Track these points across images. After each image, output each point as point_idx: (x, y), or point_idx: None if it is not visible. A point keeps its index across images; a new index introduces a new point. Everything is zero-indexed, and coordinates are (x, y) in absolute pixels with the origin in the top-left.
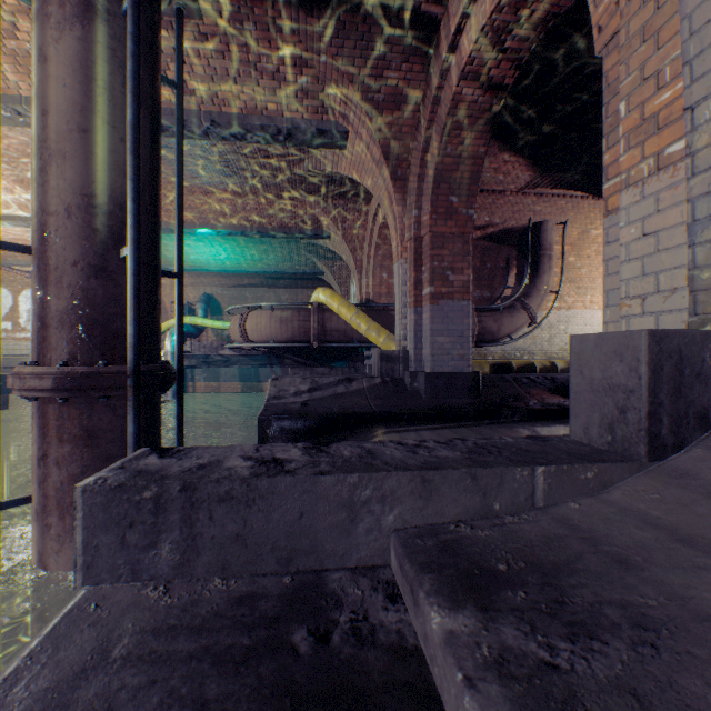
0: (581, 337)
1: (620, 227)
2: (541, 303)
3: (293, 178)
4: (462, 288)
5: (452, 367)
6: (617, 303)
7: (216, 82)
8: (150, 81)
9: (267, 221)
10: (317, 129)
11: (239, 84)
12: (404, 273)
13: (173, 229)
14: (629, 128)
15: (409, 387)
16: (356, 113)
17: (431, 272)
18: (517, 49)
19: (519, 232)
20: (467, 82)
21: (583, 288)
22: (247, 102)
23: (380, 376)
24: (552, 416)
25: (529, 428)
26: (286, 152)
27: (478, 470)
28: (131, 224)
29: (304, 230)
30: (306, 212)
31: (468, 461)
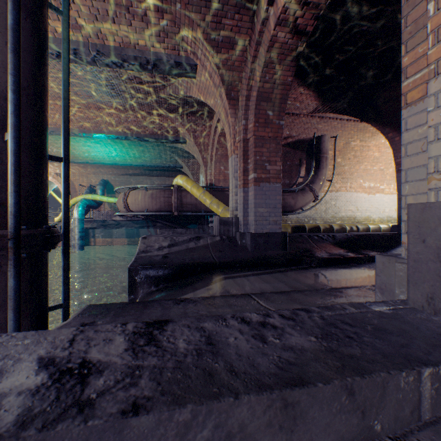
0: (423, 205)
1: (428, 111)
2: (321, 187)
3: (160, 99)
4: (276, 174)
5: (269, 229)
6: (416, 179)
7: (99, 20)
8: (35, 1)
9: (143, 130)
10: (175, 61)
11: (117, 23)
12: (236, 164)
13: (77, 133)
14: (439, 23)
15: (239, 243)
16: (202, 50)
17: (255, 163)
18: (317, 3)
19: (307, 142)
20: (281, 27)
21: (346, 178)
22: (123, 38)
23: (219, 235)
24: (337, 262)
25: (324, 272)
26: (154, 80)
27: (355, 381)
28: (11, 112)
29: (169, 137)
30: (169, 124)
31: (333, 359)
